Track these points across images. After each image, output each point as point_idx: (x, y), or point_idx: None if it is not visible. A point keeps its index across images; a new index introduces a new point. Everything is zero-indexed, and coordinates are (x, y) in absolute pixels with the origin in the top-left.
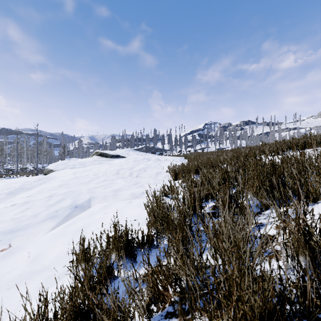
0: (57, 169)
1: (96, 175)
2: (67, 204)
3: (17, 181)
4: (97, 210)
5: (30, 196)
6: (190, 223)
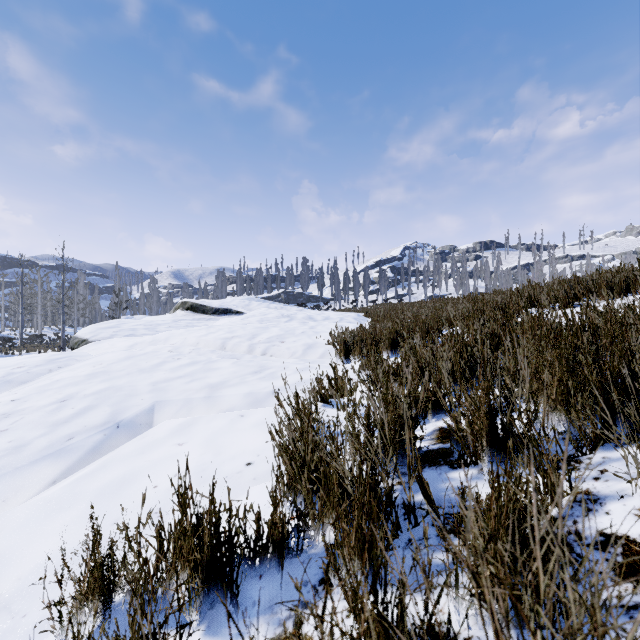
0: (98, 339)
1: (175, 351)
2: (98, 419)
3: (0, 366)
4: (161, 436)
5: (19, 401)
6: (390, 491)
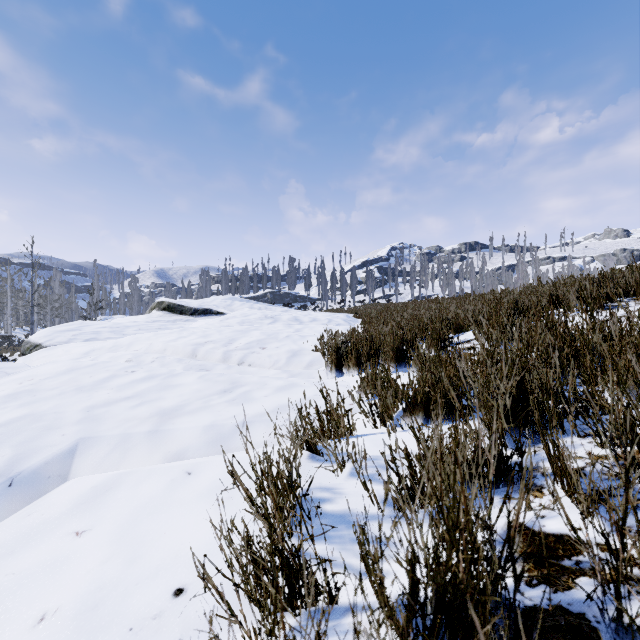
0: (53, 343)
1: (135, 359)
2: None
3: None
4: (57, 512)
5: None
6: None
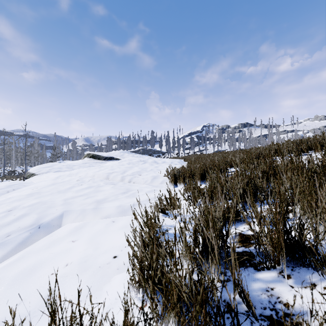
0: (40, 173)
1: (81, 180)
2: (28, 222)
3: None
4: (63, 235)
5: None
6: (219, 302)
